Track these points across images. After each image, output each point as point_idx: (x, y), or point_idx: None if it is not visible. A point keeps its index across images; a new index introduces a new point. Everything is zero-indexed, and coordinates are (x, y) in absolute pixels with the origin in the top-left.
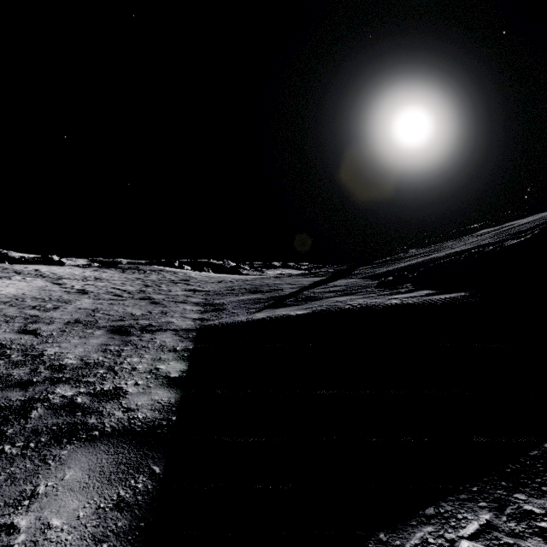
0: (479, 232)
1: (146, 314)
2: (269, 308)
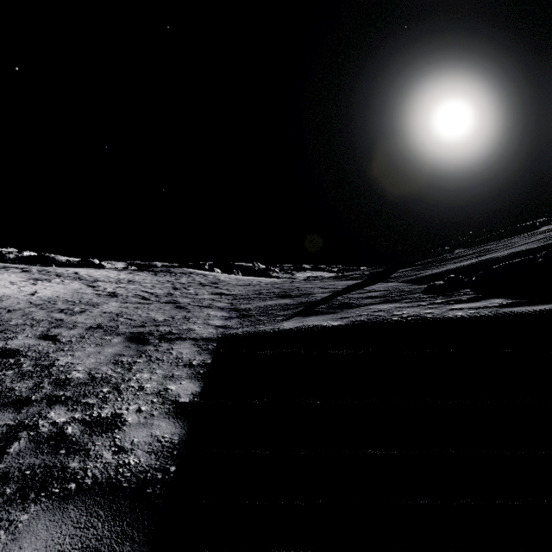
0: (542, 228)
1: (168, 319)
2: (299, 316)
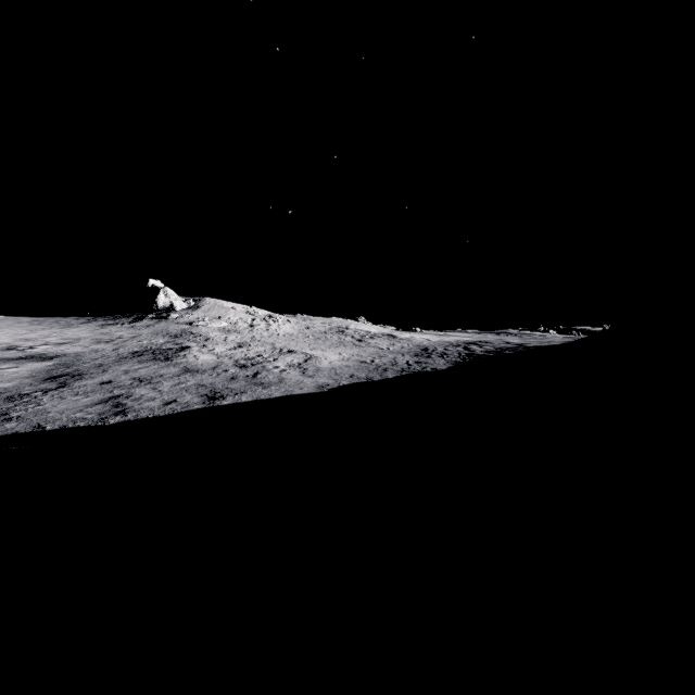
0: None
1: (548, 340)
2: None
